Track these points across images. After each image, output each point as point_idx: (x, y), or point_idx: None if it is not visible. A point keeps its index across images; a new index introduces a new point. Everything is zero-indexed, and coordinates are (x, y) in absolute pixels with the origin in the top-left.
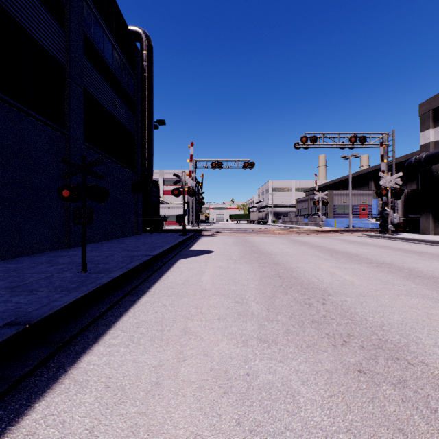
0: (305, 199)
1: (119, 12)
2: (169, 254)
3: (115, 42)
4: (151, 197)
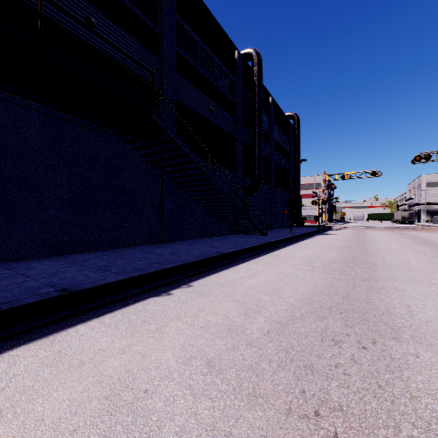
0: None
1: (284, 114)
2: (313, 233)
3: (282, 130)
4: (297, 205)
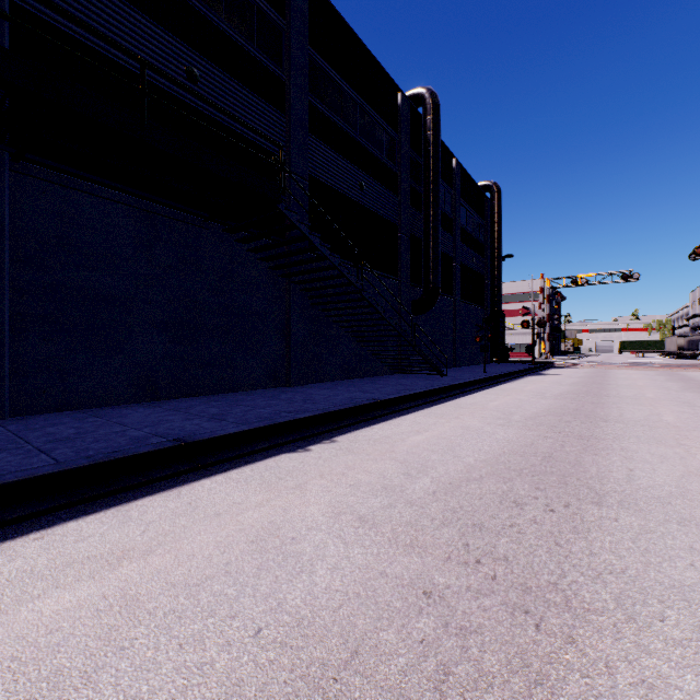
0: None
1: (475, 184)
2: (522, 373)
3: (473, 210)
4: (498, 329)
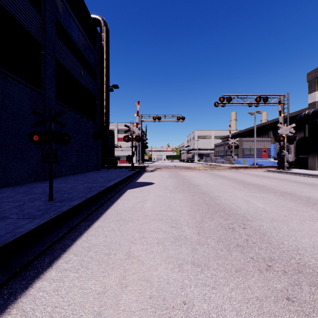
0: (221, 144)
1: (84, 3)
2: (120, 185)
3: (80, 25)
4: (108, 142)
